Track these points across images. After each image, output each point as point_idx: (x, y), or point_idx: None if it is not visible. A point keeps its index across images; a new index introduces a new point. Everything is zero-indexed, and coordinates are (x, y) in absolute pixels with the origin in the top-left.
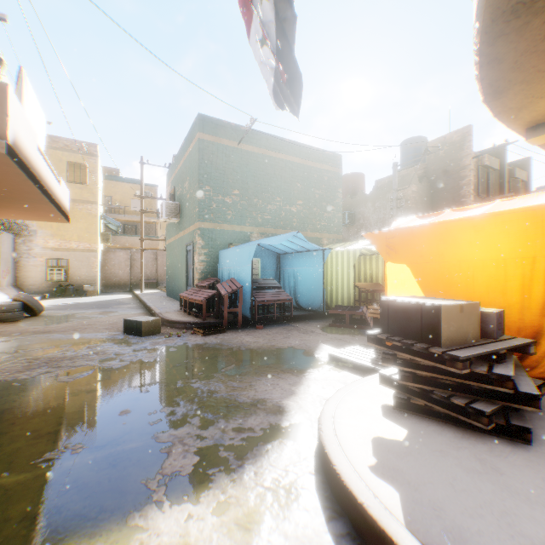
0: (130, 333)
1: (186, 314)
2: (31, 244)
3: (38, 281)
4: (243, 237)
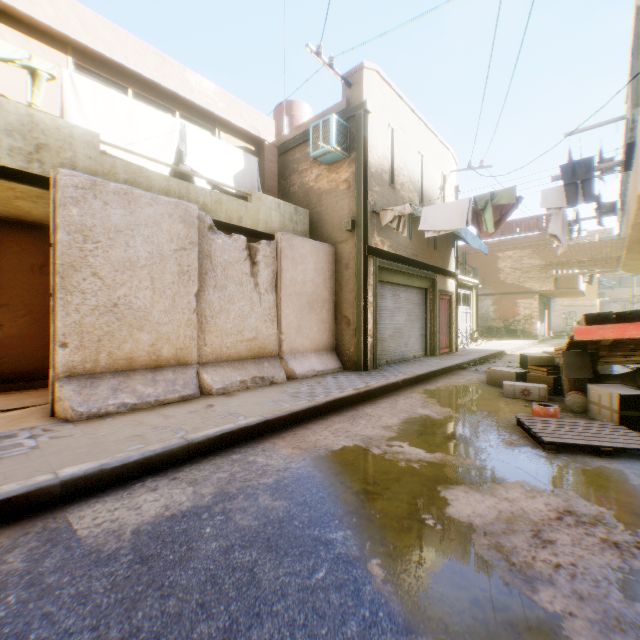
0: None
1: None
2: (552, 304)
3: (556, 325)
4: None
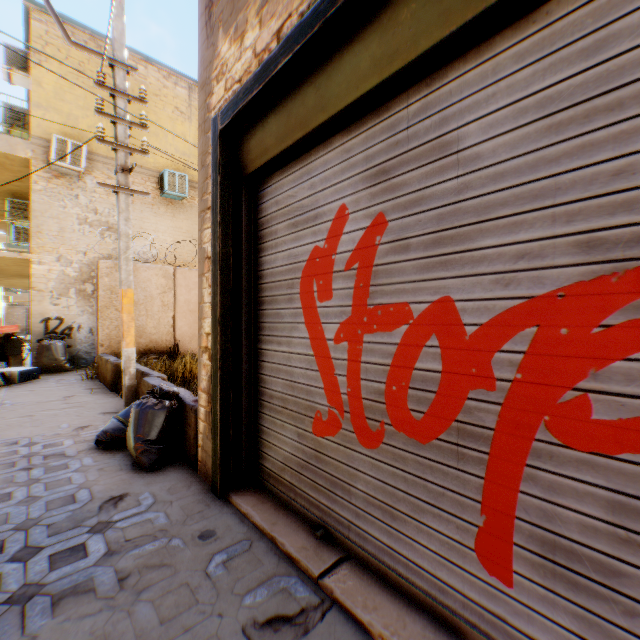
0: None
1: None
2: None
3: None
4: None
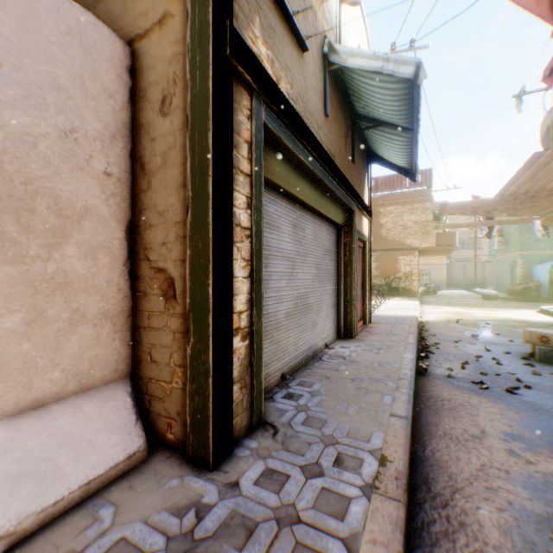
0: (484, 299)
1: (509, 296)
2: None
3: None
4: (550, 256)
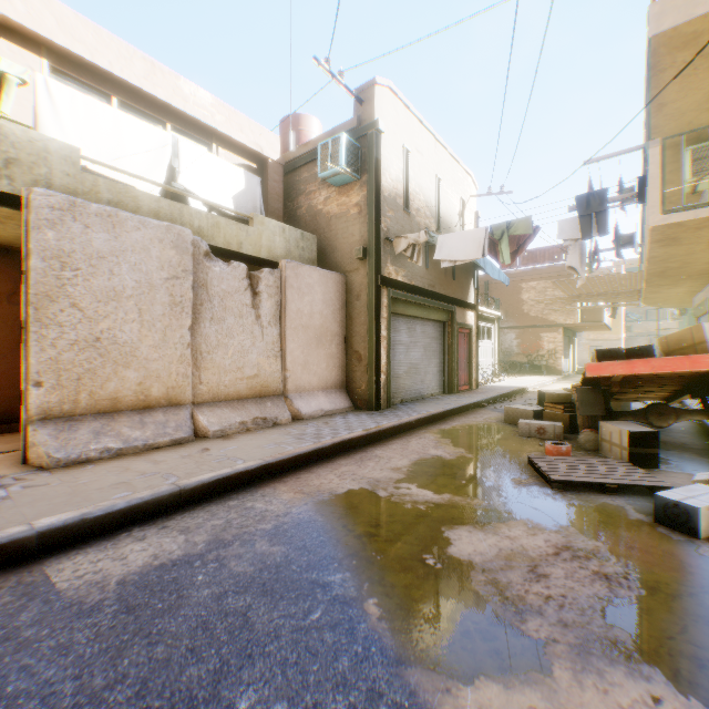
0: None
1: None
2: (578, 338)
3: (582, 360)
4: None
